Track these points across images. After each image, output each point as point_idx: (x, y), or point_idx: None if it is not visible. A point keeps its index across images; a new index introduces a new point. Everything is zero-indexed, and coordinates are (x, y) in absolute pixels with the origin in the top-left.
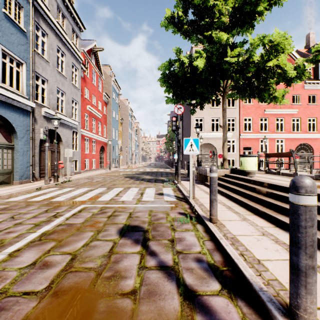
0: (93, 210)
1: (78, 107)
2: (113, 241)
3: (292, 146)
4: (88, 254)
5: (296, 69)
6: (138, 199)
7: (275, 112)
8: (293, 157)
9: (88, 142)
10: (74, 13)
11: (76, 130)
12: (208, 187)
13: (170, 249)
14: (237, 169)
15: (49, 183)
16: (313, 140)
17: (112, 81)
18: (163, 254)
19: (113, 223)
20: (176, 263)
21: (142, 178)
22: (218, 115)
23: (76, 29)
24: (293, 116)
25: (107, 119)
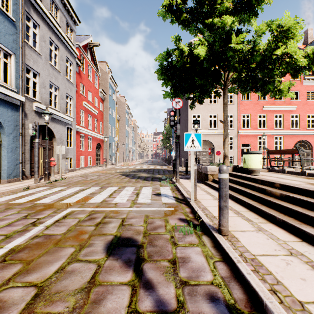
0: (80, 216)
1: (72, 103)
2: (97, 263)
3: (290, 143)
4: (60, 286)
5: (305, 59)
6: (133, 201)
7: (274, 108)
8: (299, 154)
9: (83, 139)
10: (68, 5)
11: (70, 127)
12: (209, 186)
13: (172, 276)
14: (240, 167)
15: (39, 182)
16: (312, 137)
17: (109, 78)
18: (162, 286)
19: (101, 234)
20: (181, 304)
21: (139, 176)
22: (216, 111)
23: (71, 23)
24: (292, 113)
25: (104, 115)
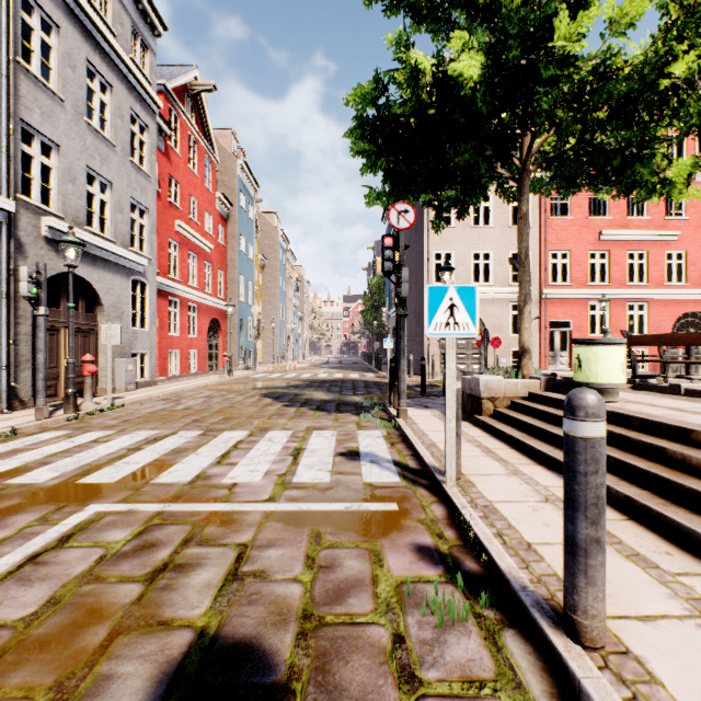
0: (113, 535)
1: (148, 222)
2: None
3: (665, 318)
4: None
5: None
6: (282, 478)
7: (626, 237)
8: None
9: (177, 308)
10: None
11: (142, 279)
12: (486, 430)
13: None
14: (564, 380)
15: (51, 417)
16: None
17: (239, 167)
18: None
19: (154, 625)
20: None
21: (305, 399)
22: (490, 244)
23: (143, 29)
24: (668, 248)
25: (227, 255)
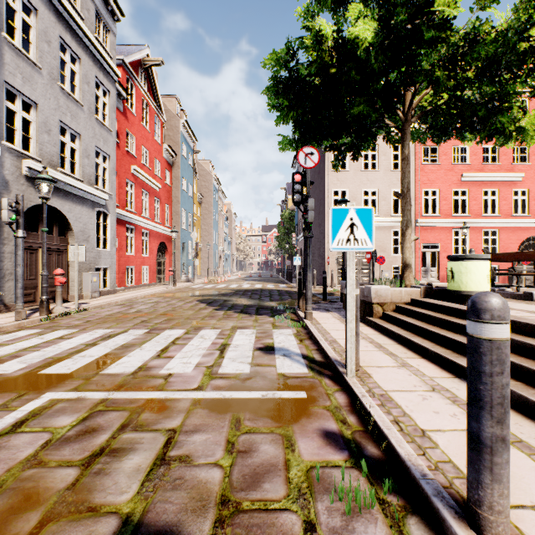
0: (60, 420)
1: (109, 166)
2: None
3: (513, 241)
4: None
5: None
6: (210, 369)
7: (482, 178)
8: None
9: (133, 234)
10: None
11: (105, 210)
12: (377, 329)
13: None
14: (439, 288)
15: (28, 318)
16: None
17: (182, 125)
18: None
19: (83, 511)
20: None
21: (232, 304)
22: (376, 184)
23: (105, 14)
24: (515, 187)
25: (172, 193)
